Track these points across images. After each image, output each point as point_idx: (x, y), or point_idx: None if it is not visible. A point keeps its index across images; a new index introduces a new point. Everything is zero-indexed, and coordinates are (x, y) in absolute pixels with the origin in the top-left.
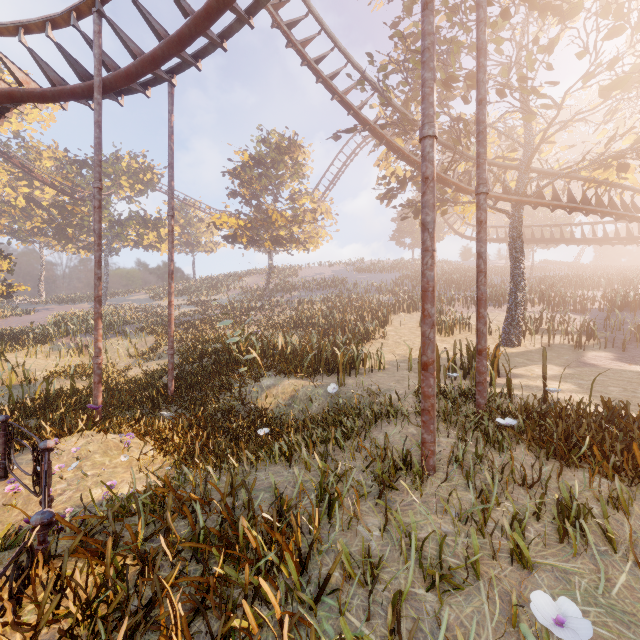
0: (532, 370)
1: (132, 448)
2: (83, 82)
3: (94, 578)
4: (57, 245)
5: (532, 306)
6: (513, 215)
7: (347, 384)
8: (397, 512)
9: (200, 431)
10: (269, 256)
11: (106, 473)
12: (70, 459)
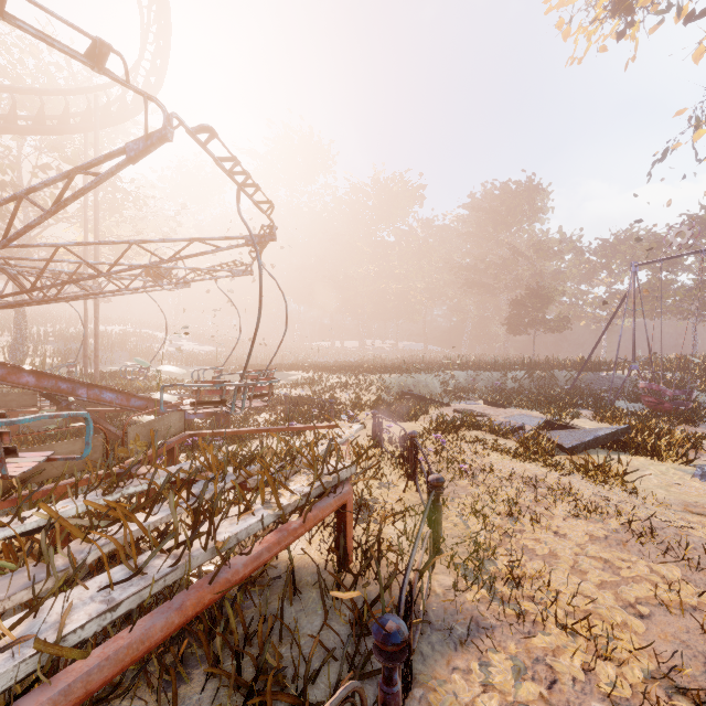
0: None
1: None
2: None
3: None
4: None
5: None
6: None
7: None
8: None
9: None
10: None
11: None
12: None
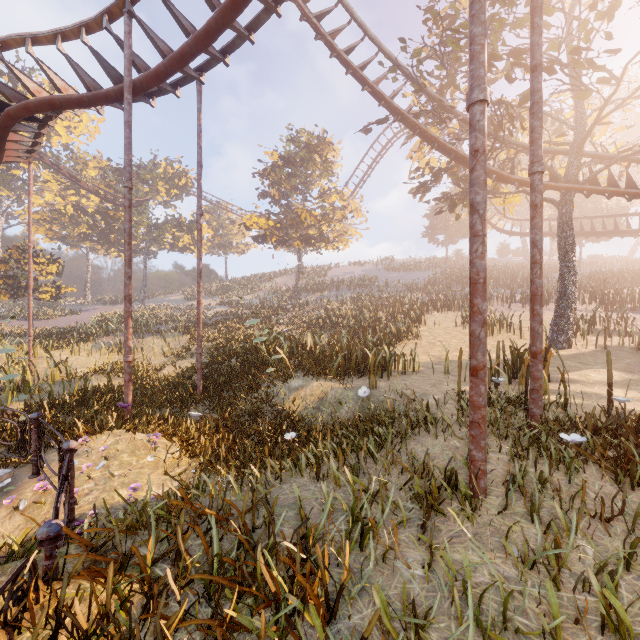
0: (587, 375)
1: (159, 448)
2: (116, 85)
3: (97, 605)
4: (101, 249)
5: (582, 304)
6: (562, 204)
7: (379, 387)
8: (443, 545)
9: (226, 433)
10: (298, 256)
11: (133, 473)
12: (99, 458)
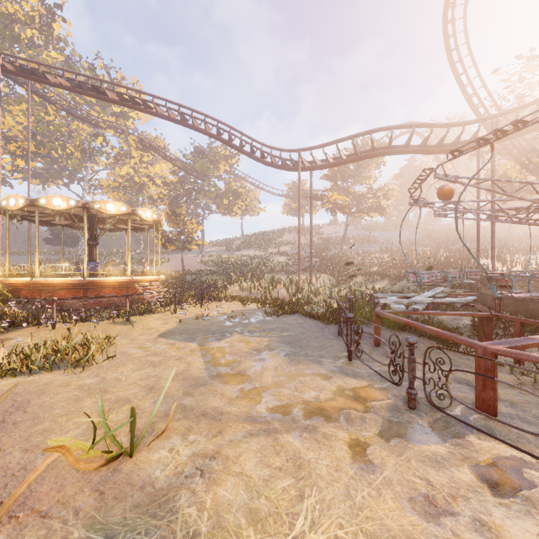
0: None
1: None
2: (456, 146)
3: None
4: None
5: None
6: None
7: None
8: None
9: None
10: (347, 220)
11: None
12: None
